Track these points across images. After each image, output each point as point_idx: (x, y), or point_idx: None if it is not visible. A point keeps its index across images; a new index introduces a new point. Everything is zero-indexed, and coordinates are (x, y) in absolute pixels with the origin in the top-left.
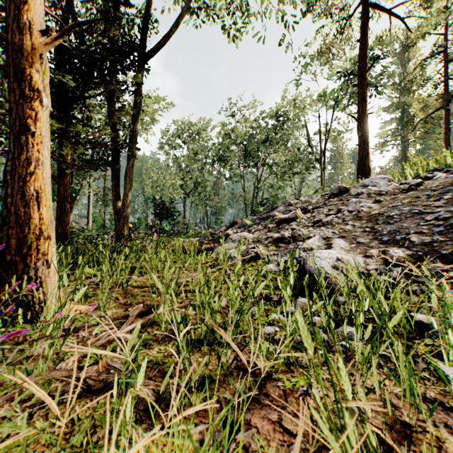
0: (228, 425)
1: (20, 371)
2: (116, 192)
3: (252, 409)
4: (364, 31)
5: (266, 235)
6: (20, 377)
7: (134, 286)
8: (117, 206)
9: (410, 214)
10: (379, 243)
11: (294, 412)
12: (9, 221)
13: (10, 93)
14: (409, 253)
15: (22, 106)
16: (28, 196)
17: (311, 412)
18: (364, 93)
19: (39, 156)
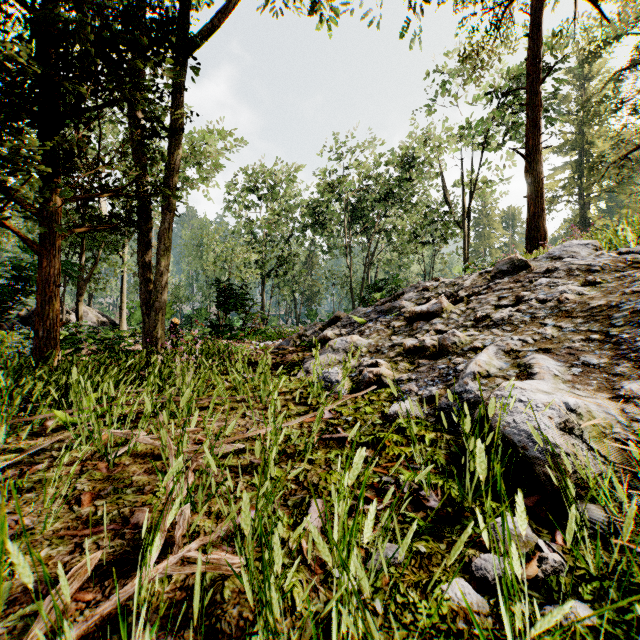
0: None
1: None
2: (145, 268)
3: None
4: (537, 21)
5: (391, 340)
6: None
7: (138, 453)
8: (146, 291)
9: None
10: (634, 368)
11: None
12: None
13: None
14: None
15: None
16: None
17: None
18: (537, 117)
19: None
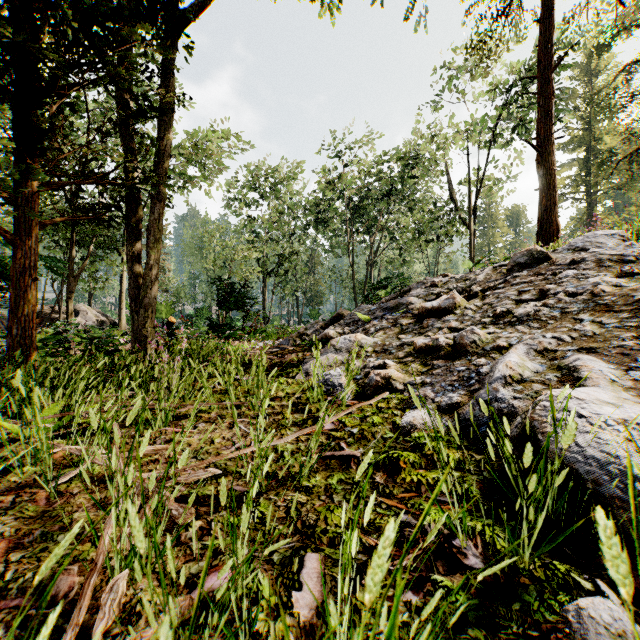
0: None
1: None
2: (134, 262)
3: None
4: (549, 6)
5: (399, 339)
6: None
7: (94, 476)
8: (135, 287)
9: None
10: None
11: None
12: None
13: None
14: None
15: None
16: None
17: None
18: (549, 106)
19: None
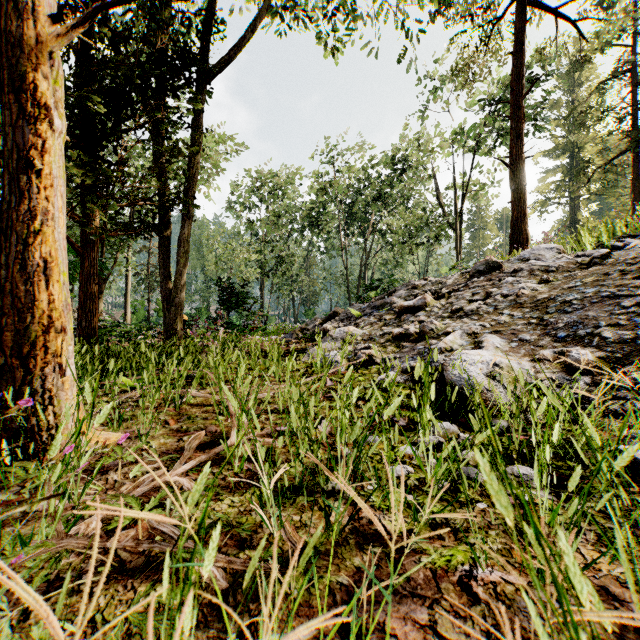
0: (352, 635)
1: (12, 539)
2: (165, 268)
3: (385, 603)
4: (520, 40)
5: (382, 330)
6: (12, 548)
7: (192, 404)
8: (166, 289)
9: (596, 298)
10: (552, 341)
11: (454, 608)
12: (3, 305)
13: (5, 110)
14: (601, 354)
15: (22, 130)
16: (32, 267)
17: (483, 609)
18: (520, 129)
19: (49, 207)
